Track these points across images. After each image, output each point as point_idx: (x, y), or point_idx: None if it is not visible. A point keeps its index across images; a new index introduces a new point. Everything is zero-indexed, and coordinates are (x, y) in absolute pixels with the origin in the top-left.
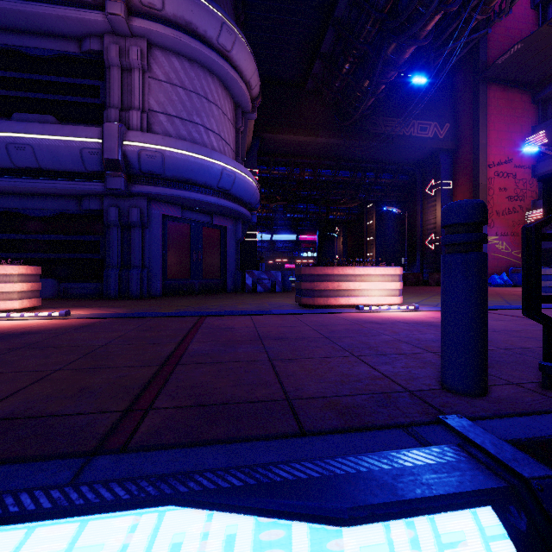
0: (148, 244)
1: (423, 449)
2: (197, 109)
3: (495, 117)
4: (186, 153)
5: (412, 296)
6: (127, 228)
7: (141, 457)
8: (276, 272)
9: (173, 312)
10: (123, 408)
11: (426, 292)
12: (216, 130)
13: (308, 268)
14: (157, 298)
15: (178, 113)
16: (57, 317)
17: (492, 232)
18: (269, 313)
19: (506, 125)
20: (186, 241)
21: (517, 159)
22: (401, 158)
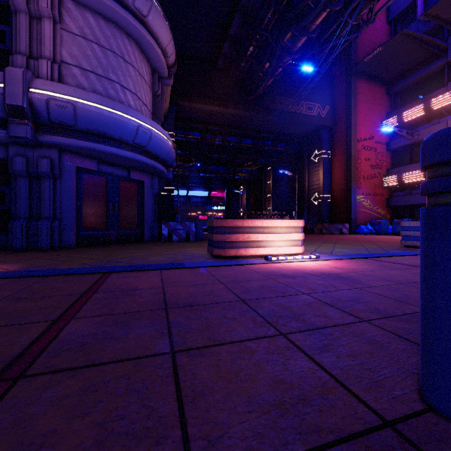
0: (60, 195)
1: None
2: (113, 66)
3: (362, 103)
4: (100, 107)
5: (306, 244)
6: (36, 178)
7: None
8: (190, 223)
9: (75, 268)
10: None
11: (315, 240)
12: (133, 90)
13: (220, 221)
14: (69, 250)
15: (93, 68)
16: None
17: (360, 192)
18: (181, 267)
19: (370, 110)
20: (103, 193)
21: (377, 136)
22: (293, 131)
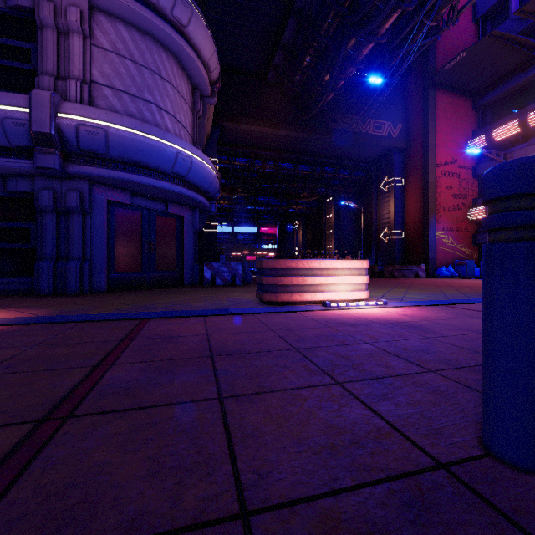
0: (91, 233)
1: None
2: (148, 85)
3: (442, 120)
4: (135, 132)
5: (373, 289)
6: (64, 214)
7: None
8: (236, 265)
9: (109, 314)
10: None
11: (385, 284)
12: (171, 111)
13: (270, 261)
14: (100, 294)
15: (127, 88)
16: None
17: (439, 227)
18: (226, 313)
19: (452, 128)
20: (137, 230)
21: (461, 160)
22: (358, 154)
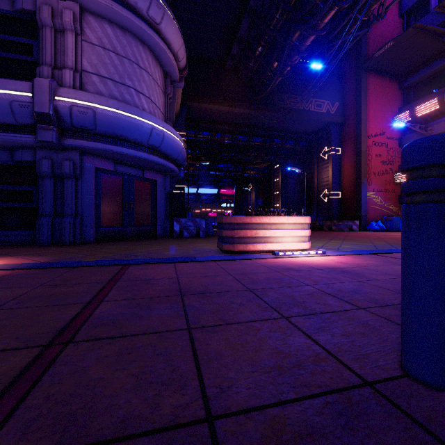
0: (81, 194)
1: None
2: (128, 73)
3: (373, 99)
4: (117, 112)
5: (314, 240)
6: (60, 179)
7: None
8: (200, 220)
9: (97, 261)
10: None
11: (324, 237)
12: (147, 94)
13: (229, 217)
14: (89, 245)
15: (111, 75)
16: None
17: (370, 189)
18: (192, 260)
19: (381, 105)
20: (119, 192)
21: (389, 132)
22: (301, 128)
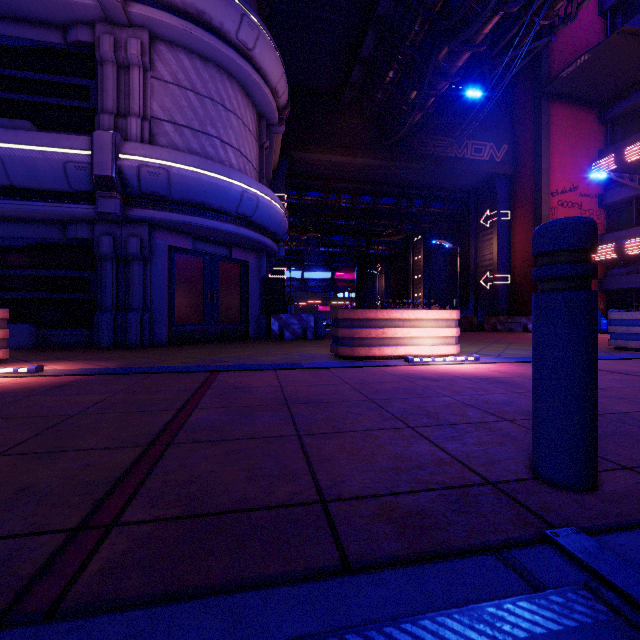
0: (151, 281)
1: (537, 599)
2: (211, 118)
3: (559, 139)
4: (198, 171)
5: (468, 344)
6: (124, 261)
7: (76, 632)
8: (308, 316)
9: (178, 366)
10: (73, 524)
11: (483, 340)
12: (236, 145)
13: (346, 311)
14: (161, 348)
15: (189, 122)
16: (24, 374)
17: None
18: (299, 367)
19: (571, 148)
20: (199, 278)
21: (583, 186)
22: (452, 183)
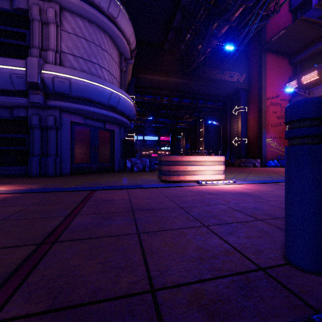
0: (60, 140)
1: None
2: (94, 53)
3: (270, 71)
4: (86, 81)
5: (228, 173)
6: (45, 129)
7: None
8: (146, 159)
9: (73, 187)
10: None
11: (235, 171)
12: (107, 68)
13: (166, 157)
14: (66, 176)
15: (82, 55)
16: None
17: (268, 136)
18: (140, 187)
19: (276, 76)
20: (87, 138)
21: (282, 95)
22: (219, 92)
